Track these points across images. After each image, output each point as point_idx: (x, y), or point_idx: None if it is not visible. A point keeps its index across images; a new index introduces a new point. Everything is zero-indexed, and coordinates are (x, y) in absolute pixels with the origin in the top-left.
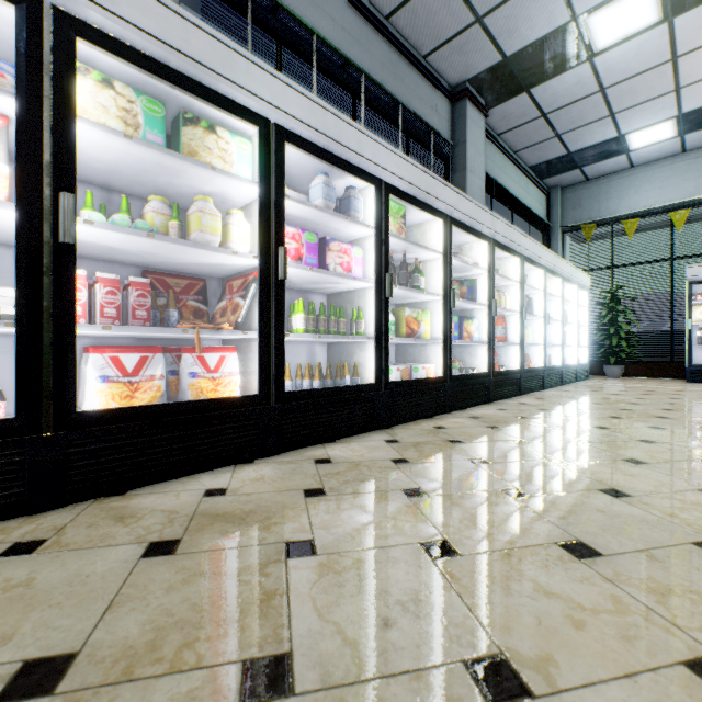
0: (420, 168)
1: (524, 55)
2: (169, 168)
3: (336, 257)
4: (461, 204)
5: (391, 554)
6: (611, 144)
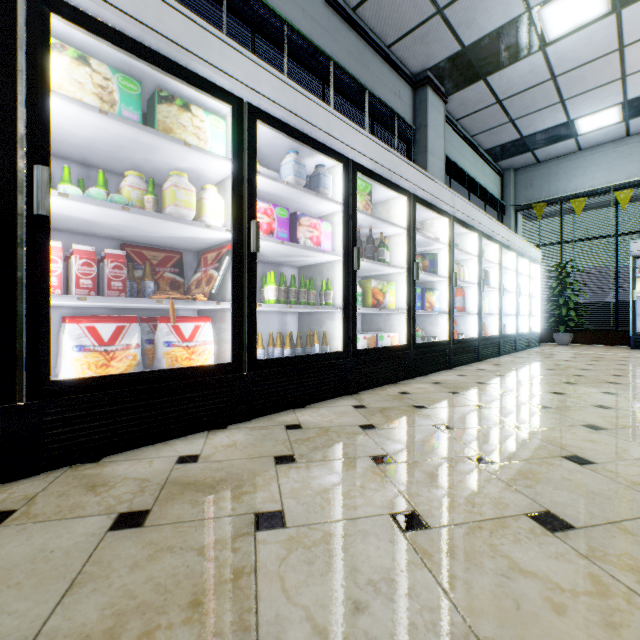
0: (385, 148)
1: (482, 45)
2: (144, 144)
3: (306, 231)
4: (423, 182)
5: (360, 526)
6: (561, 128)
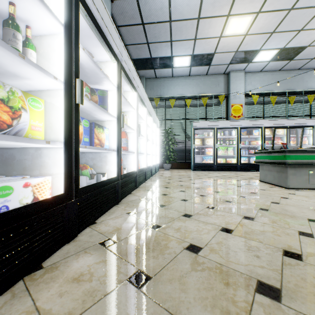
0: None
1: None
2: None
3: None
4: None
5: None
6: (168, 60)
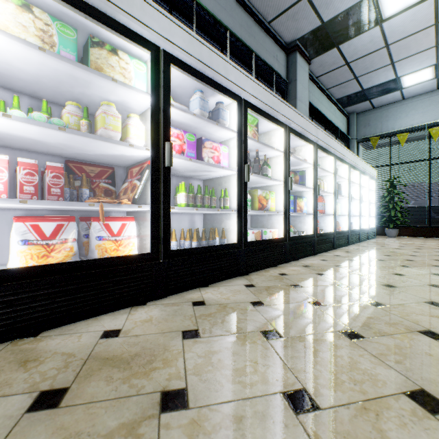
0: (268, 91)
1: (336, 21)
2: (80, 79)
3: (209, 152)
4: (296, 118)
5: (256, 407)
6: (391, 83)
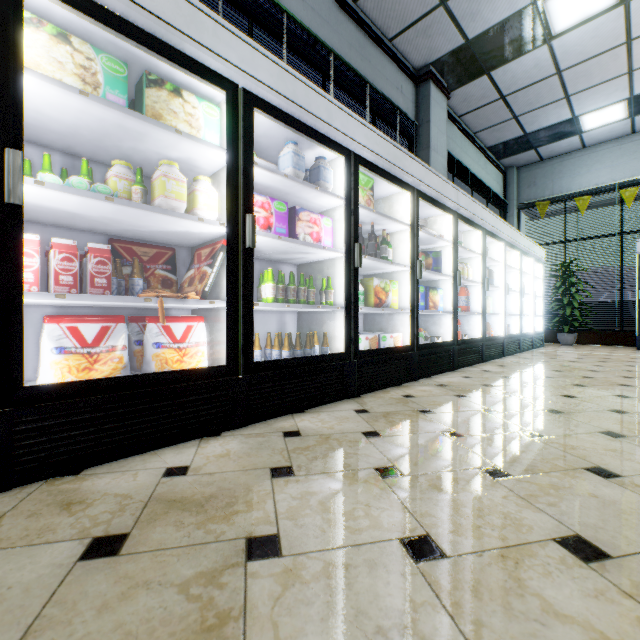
0: (388, 140)
1: (486, 38)
2: (132, 131)
3: (305, 227)
4: (427, 178)
5: (366, 555)
6: (565, 125)
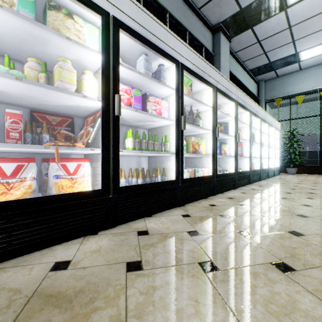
0: (200, 57)
1: (251, 7)
2: (38, 37)
3: (152, 105)
4: (221, 80)
5: None
6: (291, 57)
